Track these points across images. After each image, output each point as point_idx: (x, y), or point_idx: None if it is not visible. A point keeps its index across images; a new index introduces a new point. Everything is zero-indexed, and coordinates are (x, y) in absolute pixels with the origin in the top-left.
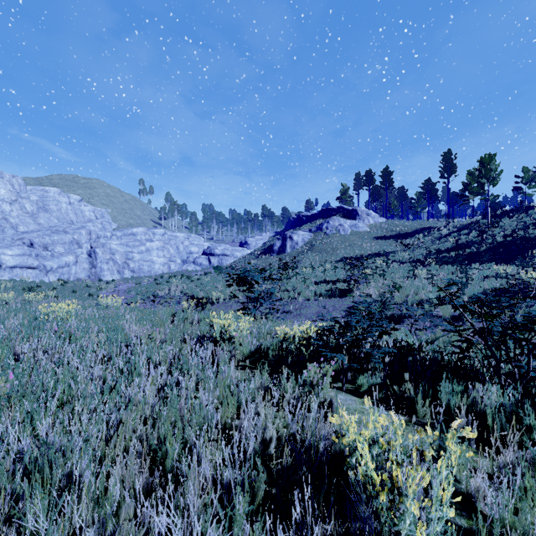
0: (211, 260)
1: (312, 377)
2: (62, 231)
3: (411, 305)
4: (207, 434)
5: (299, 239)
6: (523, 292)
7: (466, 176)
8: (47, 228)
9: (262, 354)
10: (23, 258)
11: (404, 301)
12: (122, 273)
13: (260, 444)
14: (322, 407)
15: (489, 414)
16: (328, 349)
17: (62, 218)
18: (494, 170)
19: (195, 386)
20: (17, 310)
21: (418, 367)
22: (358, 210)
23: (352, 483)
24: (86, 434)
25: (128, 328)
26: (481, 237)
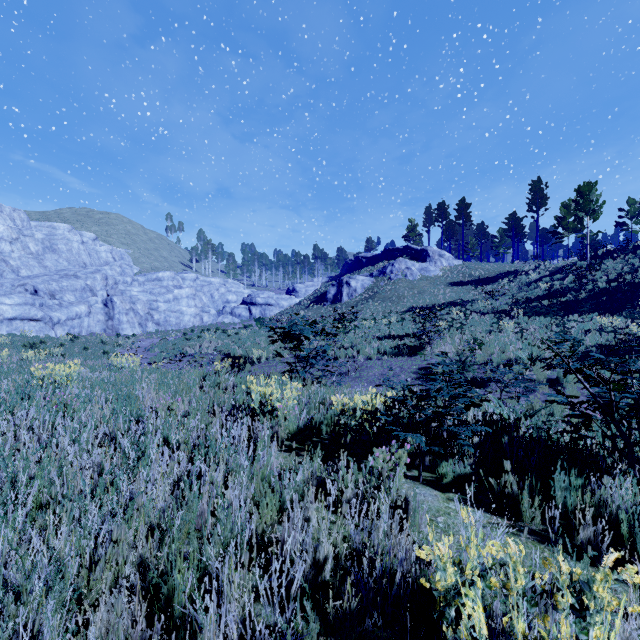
0: (252, 311)
1: (381, 466)
2: (72, 276)
3: (497, 365)
4: (236, 553)
5: (358, 286)
6: (634, 350)
7: (560, 209)
8: (54, 272)
9: (313, 430)
10: (24, 308)
11: (487, 361)
12: (145, 326)
13: (311, 567)
14: (395, 508)
15: (623, 520)
16: (400, 427)
17: (73, 260)
18: (595, 201)
19: (224, 478)
20: (9, 372)
21: (519, 451)
22: (429, 250)
23: (446, 638)
24: (58, 560)
25: (145, 396)
26: (580, 282)
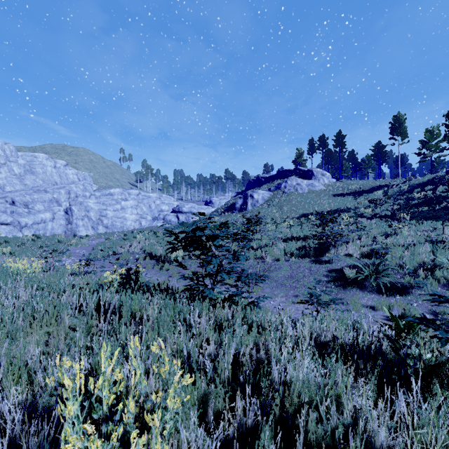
0: (179, 217)
1: None
2: (43, 191)
3: (413, 270)
4: None
5: (259, 198)
6: None
7: (425, 134)
8: (30, 188)
9: None
10: None
11: (401, 265)
12: (96, 229)
13: None
14: None
15: None
16: None
17: (47, 179)
18: None
19: None
20: None
21: None
22: (314, 171)
23: None
24: None
25: None
26: None
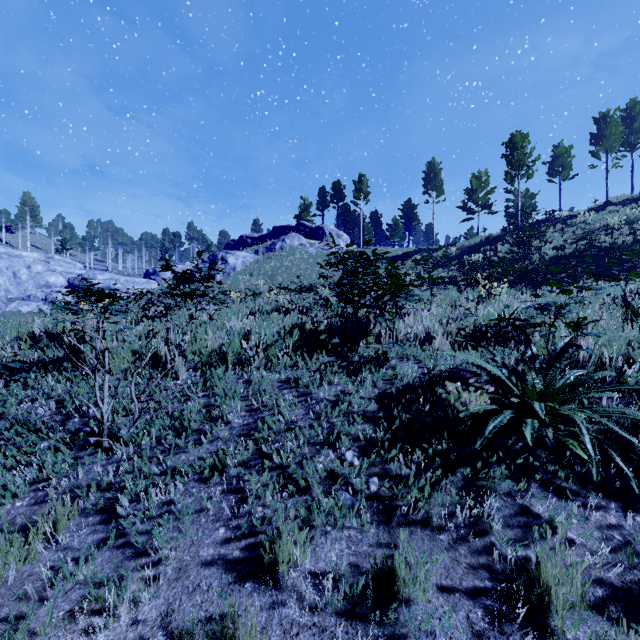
0: None
1: None
2: None
3: (636, 376)
4: None
5: (238, 263)
6: None
7: (472, 180)
8: None
9: None
10: None
11: (598, 363)
12: None
13: None
14: None
15: None
16: None
17: None
18: (528, 156)
19: None
20: None
21: None
22: (326, 229)
23: None
24: None
25: None
26: (525, 250)
